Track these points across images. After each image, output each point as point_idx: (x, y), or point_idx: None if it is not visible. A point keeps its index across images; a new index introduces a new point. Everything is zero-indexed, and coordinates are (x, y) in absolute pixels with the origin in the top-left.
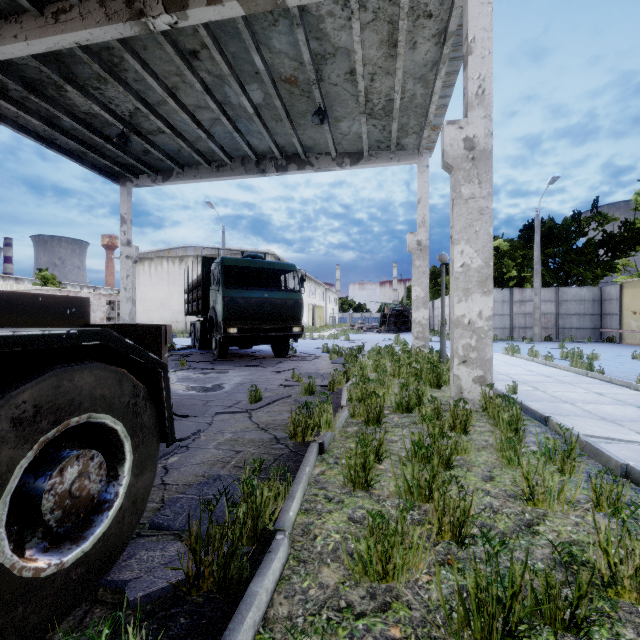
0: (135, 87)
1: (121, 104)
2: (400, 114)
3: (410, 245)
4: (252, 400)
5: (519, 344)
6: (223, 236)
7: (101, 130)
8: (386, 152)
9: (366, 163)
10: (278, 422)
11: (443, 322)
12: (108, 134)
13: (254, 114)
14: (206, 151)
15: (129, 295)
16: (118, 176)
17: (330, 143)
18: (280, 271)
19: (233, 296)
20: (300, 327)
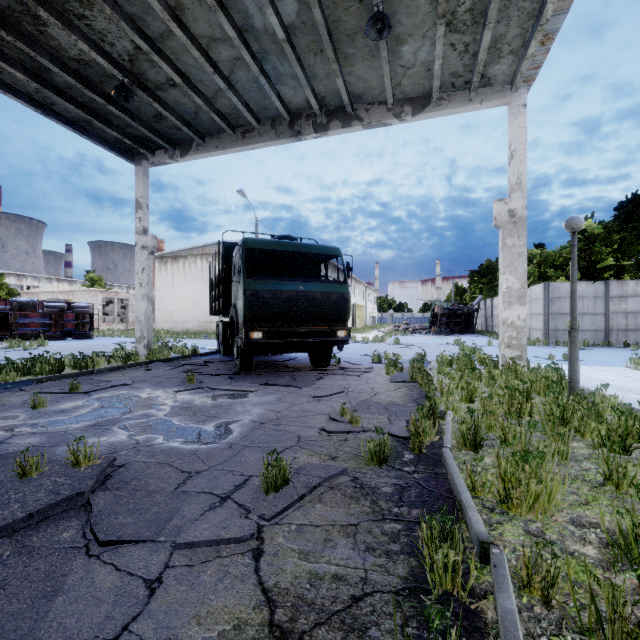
0: (128, 10)
1: (116, 42)
2: (496, 17)
3: (498, 217)
4: (268, 485)
5: (626, 352)
6: (256, 228)
7: (101, 87)
8: (463, 92)
9: (434, 110)
10: (324, 595)
11: (575, 324)
12: (110, 92)
13: (285, 40)
14: (228, 112)
15: (145, 292)
16: (133, 154)
17: (387, 82)
18: (319, 259)
19: (257, 289)
20: (346, 330)
